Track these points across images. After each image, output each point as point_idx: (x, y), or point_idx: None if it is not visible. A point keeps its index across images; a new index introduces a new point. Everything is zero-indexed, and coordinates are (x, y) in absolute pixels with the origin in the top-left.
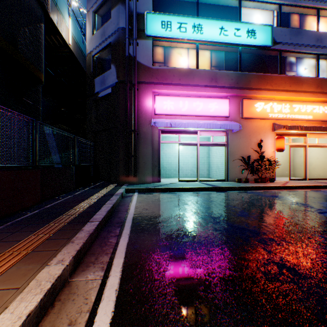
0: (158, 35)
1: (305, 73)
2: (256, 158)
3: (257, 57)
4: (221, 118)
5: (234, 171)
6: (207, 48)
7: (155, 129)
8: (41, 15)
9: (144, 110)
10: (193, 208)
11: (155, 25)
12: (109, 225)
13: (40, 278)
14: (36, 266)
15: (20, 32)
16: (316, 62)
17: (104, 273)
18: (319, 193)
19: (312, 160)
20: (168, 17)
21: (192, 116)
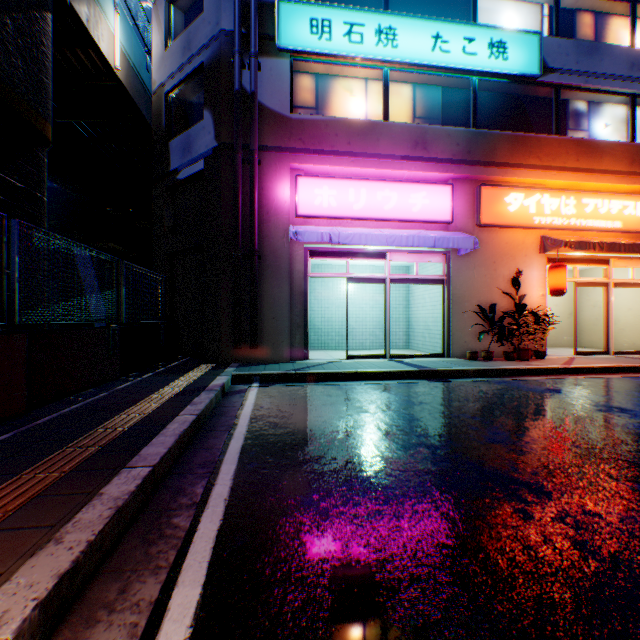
0: (304, 48)
1: (607, 134)
2: (507, 308)
3: (508, 100)
4: (435, 226)
5: (463, 337)
6: (405, 79)
7: (297, 248)
8: None
9: (274, 207)
10: (382, 422)
11: (297, 28)
12: (179, 472)
13: None
14: None
15: None
16: (628, 112)
17: None
18: None
19: (619, 313)
20: (324, 10)
21: (375, 220)
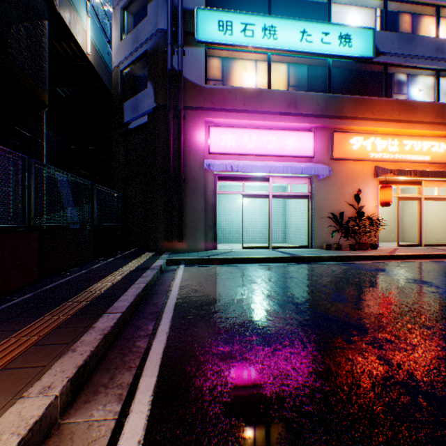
0: (214, 41)
1: (420, 96)
2: (351, 215)
3: (352, 73)
4: (302, 159)
5: (321, 234)
6: (282, 61)
7: (209, 174)
8: (43, 7)
9: (194, 147)
10: (265, 289)
11: (209, 27)
12: (137, 317)
13: (1, 427)
14: (0, 401)
15: (11, 31)
16: (434, 81)
17: (121, 406)
18: (443, 266)
19: (429, 218)
20: (228, 15)
21: (262, 156)
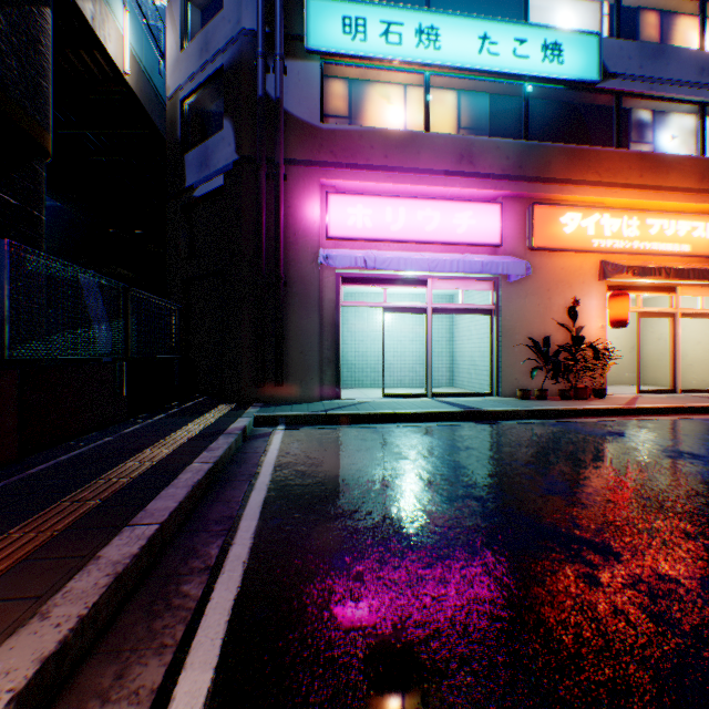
0: (335, 50)
1: (674, 147)
2: (562, 341)
3: (564, 108)
4: (482, 250)
5: (513, 374)
6: (449, 85)
7: (328, 273)
8: None
9: (302, 228)
10: (424, 471)
11: (328, 27)
12: (192, 529)
13: None
14: None
15: None
16: (698, 122)
17: None
18: None
19: (687, 346)
20: (358, 7)
21: (415, 243)
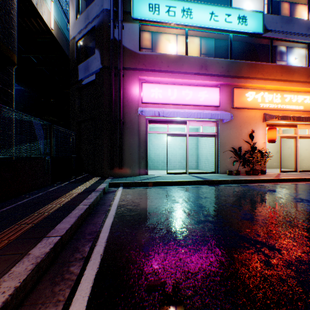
0: (145, 18)
1: (296, 63)
2: (246, 149)
3: (247, 45)
4: (211, 108)
5: (225, 163)
6: (196, 35)
7: (142, 118)
8: None
9: (131, 98)
10: (186, 208)
11: (142, 8)
12: (77, 238)
13: None
14: None
15: None
16: (306, 51)
17: None
18: None
19: (301, 151)
20: None
21: (181, 105)
